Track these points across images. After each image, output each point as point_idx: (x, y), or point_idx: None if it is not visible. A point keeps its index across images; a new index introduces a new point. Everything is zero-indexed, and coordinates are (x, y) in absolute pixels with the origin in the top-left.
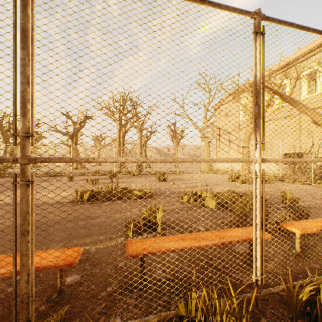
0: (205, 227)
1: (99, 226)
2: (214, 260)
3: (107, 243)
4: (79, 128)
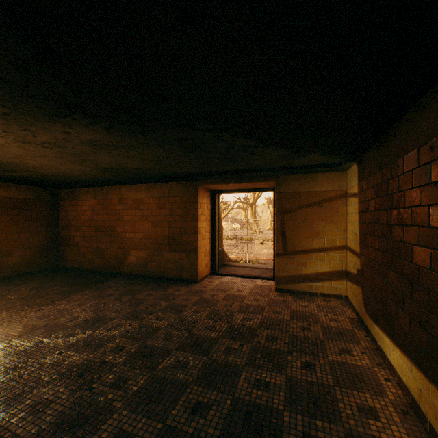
0: None
1: None
2: None
3: None
4: (257, 197)
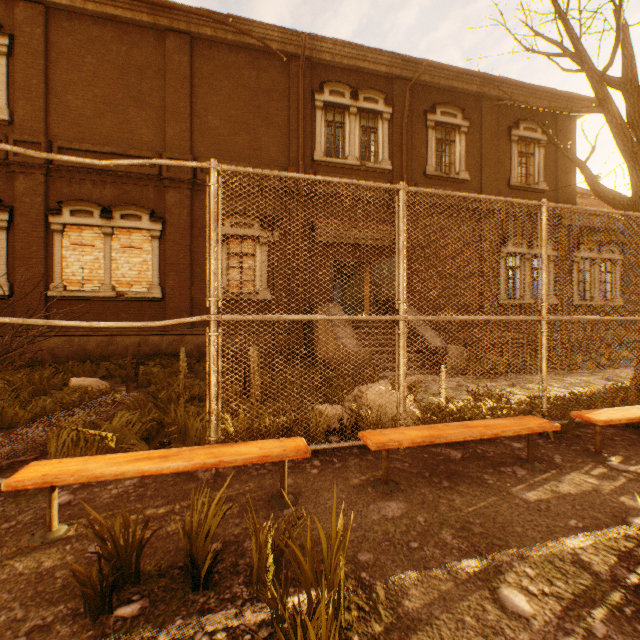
0: (502, 607)
1: None
2: (446, 487)
3: None
4: None
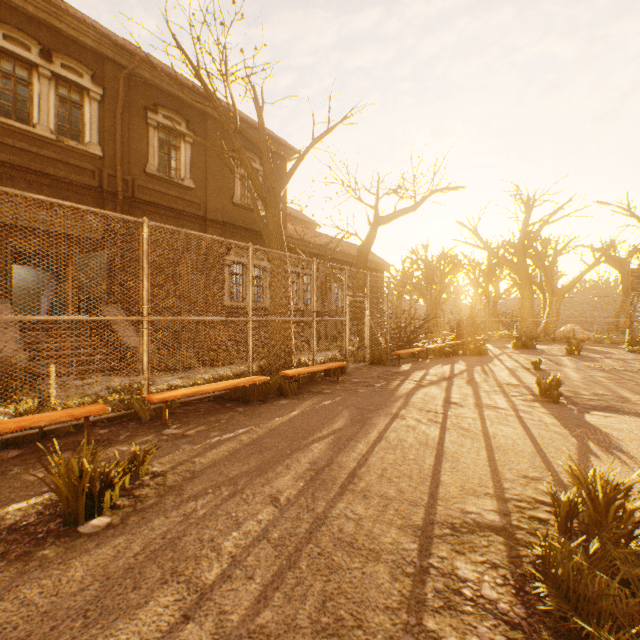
0: None
1: (245, 471)
2: None
3: (175, 456)
4: None
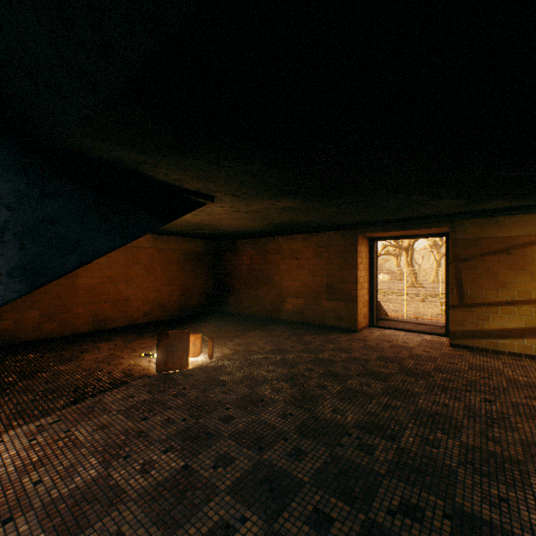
0: None
1: None
2: None
3: None
4: (415, 239)
